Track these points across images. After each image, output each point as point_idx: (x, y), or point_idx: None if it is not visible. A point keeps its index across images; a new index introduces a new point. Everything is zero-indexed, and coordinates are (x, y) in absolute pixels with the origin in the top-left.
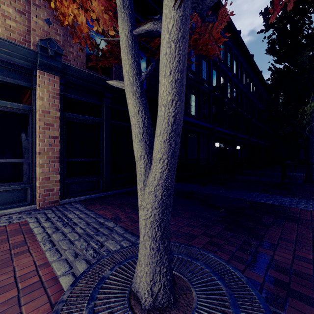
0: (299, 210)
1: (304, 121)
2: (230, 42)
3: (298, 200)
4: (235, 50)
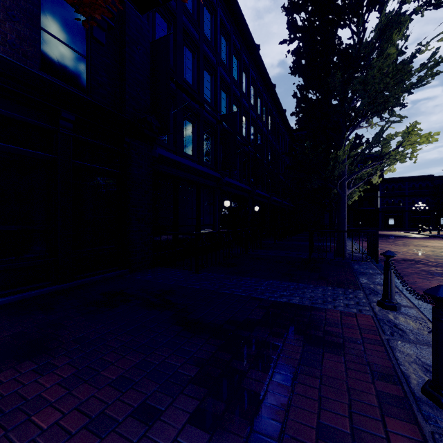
0: (339, 314)
1: (337, 171)
2: (247, 58)
3: (334, 292)
4: (253, 72)
